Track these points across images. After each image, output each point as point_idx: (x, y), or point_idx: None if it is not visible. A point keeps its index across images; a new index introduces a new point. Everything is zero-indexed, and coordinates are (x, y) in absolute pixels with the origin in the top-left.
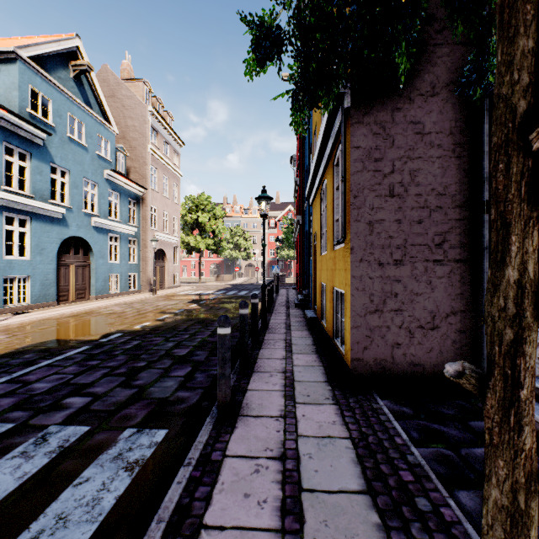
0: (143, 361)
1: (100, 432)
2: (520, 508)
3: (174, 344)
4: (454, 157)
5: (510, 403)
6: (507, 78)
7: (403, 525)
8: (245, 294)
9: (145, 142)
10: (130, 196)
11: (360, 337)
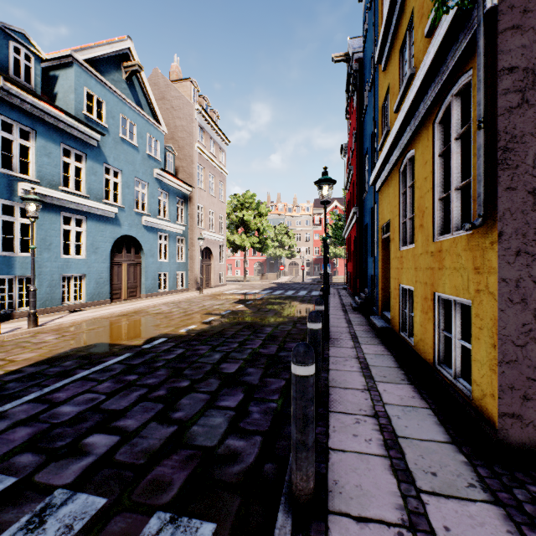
0: (186, 380)
1: (118, 514)
2: None
3: (222, 355)
4: None
5: None
6: None
7: None
8: (292, 294)
9: (192, 141)
10: (178, 195)
11: (515, 379)
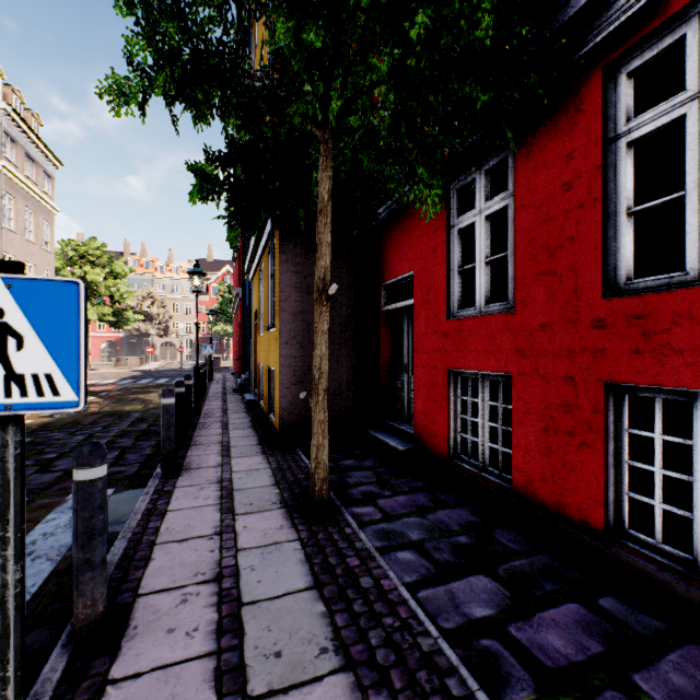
0: (52, 453)
1: (43, 499)
2: (320, 443)
3: (85, 436)
4: (354, 268)
5: (317, 403)
6: (317, 274)
7: (292, 490)
8: (166, 382)
9: None
10: None
11: (286, 404)
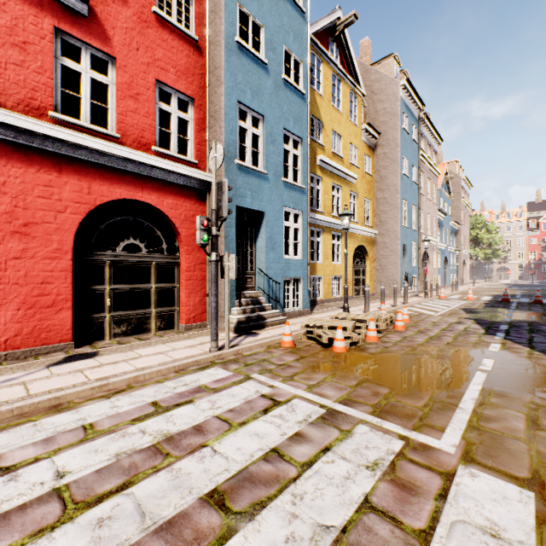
0: None
1: None
2: None
3: None
4: None
5: None
6: None
7: None
8: (541, 288)
9: (459, 198)
10: (454, 231)
11: None
